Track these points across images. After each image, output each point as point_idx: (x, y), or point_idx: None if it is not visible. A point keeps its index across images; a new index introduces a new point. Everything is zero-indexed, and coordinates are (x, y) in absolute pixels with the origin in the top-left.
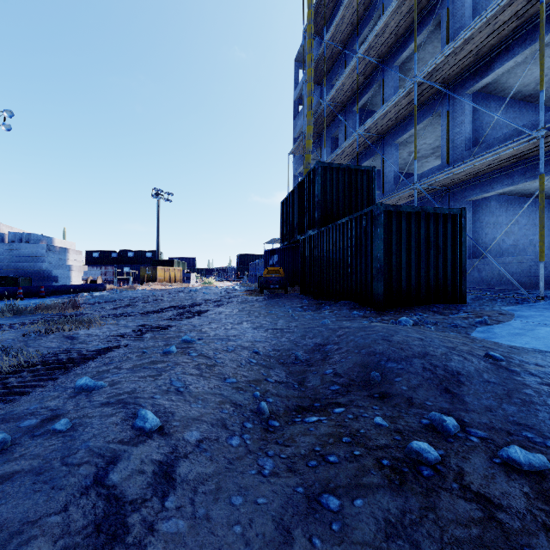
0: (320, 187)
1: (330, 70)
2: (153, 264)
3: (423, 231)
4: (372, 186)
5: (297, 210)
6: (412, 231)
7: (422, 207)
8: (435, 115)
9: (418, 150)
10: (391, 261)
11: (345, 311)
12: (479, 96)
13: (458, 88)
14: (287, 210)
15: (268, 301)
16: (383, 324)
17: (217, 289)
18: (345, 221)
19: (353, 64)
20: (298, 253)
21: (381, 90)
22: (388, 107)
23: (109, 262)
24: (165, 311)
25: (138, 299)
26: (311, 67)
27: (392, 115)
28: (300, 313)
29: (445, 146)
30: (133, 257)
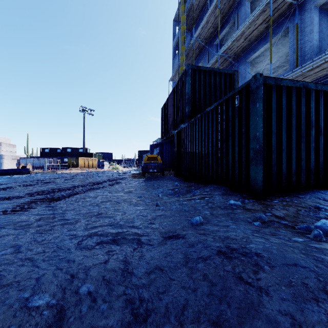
0: (190, 86)
1: (197, 19)
2: (78, 155)
3: (304, 109)
4: (233, 87)
5: (172, 110)
6: (292, 108)
7: (303, 82)
8: (283, 32)
9: (263, 70)
10: (270, 142)
11: (217, 198)
12: (322, 13)
13: (306, 3)
14: (165, 112)
15: (146, 183)
16: (288, 229)
17: (113, 172)
18: (214, 107)
19: (215, 4)
20: (173, 145)
21: (235, 24)
22: (245, 27)
23: (55, 155)
24: (25, 197)
25: (36, 181)
26: (184, 14)
27: (246, 36)
28: (168, 199)
29: (293, 55)
30: (71, 152)
